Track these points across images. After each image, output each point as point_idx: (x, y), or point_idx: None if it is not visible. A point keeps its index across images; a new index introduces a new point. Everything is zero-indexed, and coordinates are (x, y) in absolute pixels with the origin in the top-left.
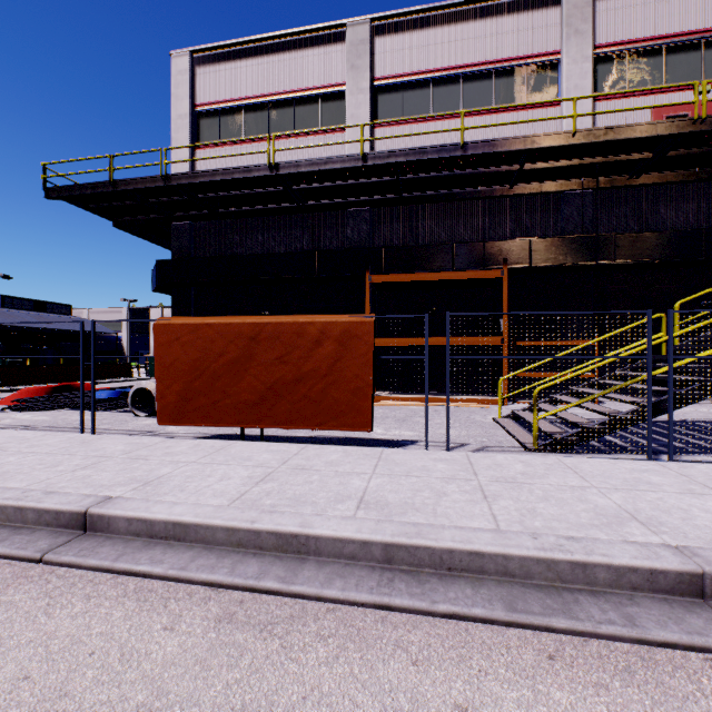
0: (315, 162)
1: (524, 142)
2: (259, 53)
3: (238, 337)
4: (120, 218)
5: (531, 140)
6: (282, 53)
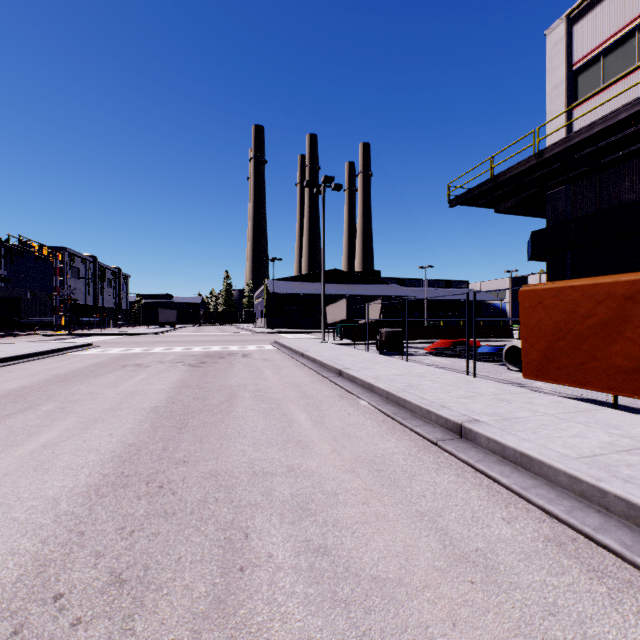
0: None
1: None
2: None
3: (608, 298)
4: (500, 204)
5: None
6: None
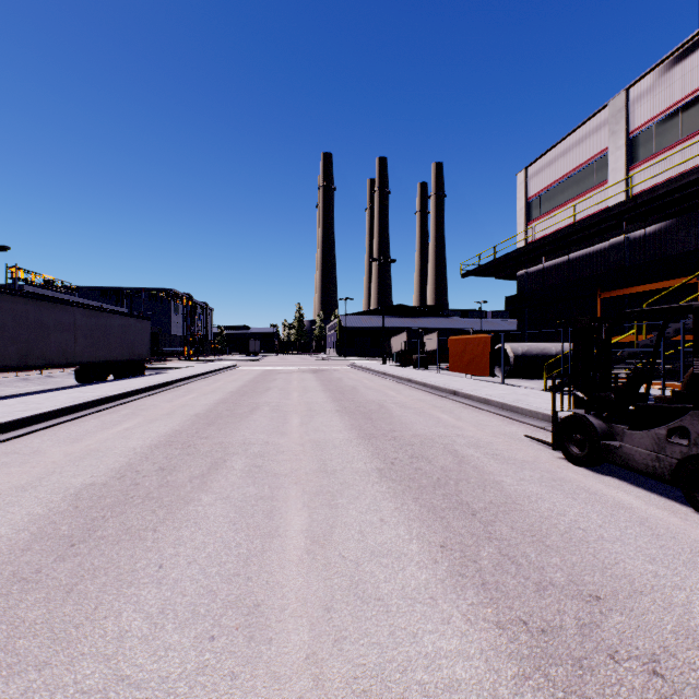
0: (553, 235)
1: (678, 181)
2: (558, 151)
3: (463, 343)
4: (497, 275)
5: (683, 177)
6: (570, 145)
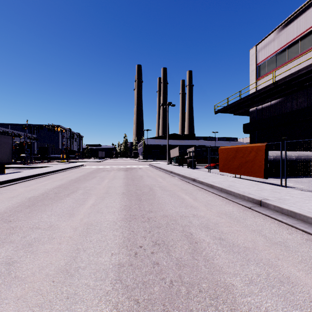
0: (292, 74)
1: None
2: (282, 29)
3: (233, 151)
4: (235, 112)
5: None
6: (292, 22)
